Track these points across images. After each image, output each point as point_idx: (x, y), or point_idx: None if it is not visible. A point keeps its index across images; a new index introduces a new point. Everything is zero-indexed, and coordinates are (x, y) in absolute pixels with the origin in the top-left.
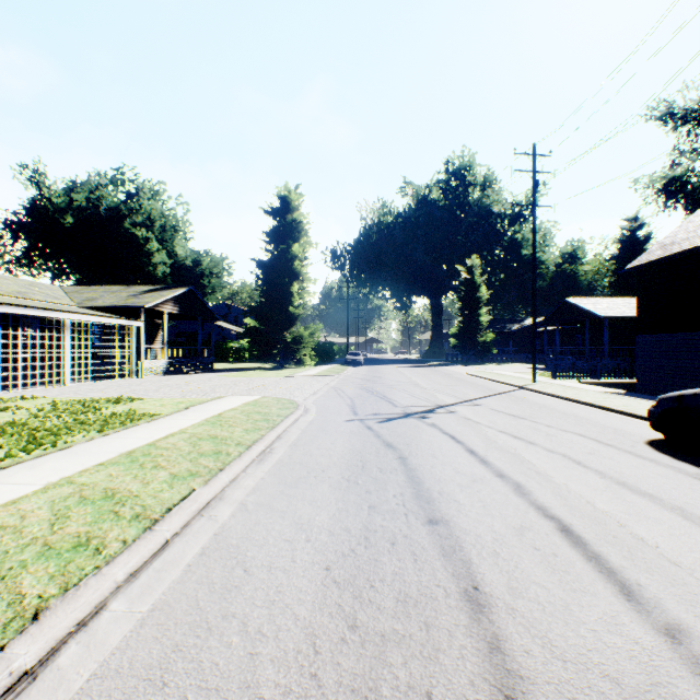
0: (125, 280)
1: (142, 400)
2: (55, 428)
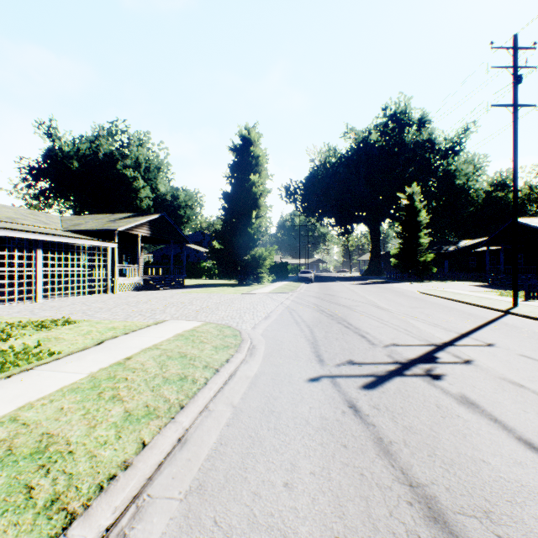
0: (118, 212)
1: (76, 324)
2: None
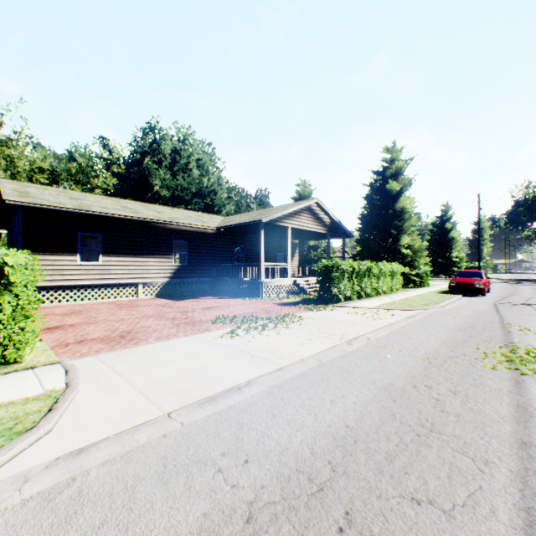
0: None
1: None
2: None
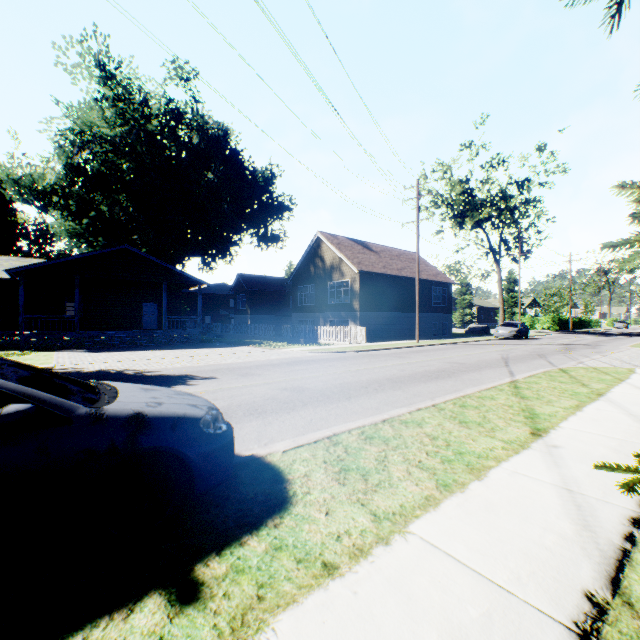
0: None
1: None
2: None
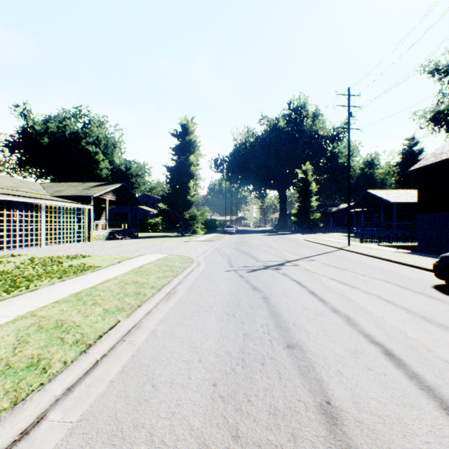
0: (81, 179)
1: (90, 257)
2: (30, 275)
